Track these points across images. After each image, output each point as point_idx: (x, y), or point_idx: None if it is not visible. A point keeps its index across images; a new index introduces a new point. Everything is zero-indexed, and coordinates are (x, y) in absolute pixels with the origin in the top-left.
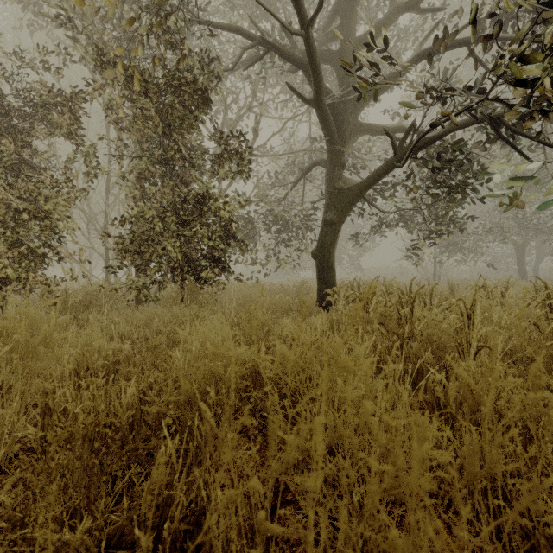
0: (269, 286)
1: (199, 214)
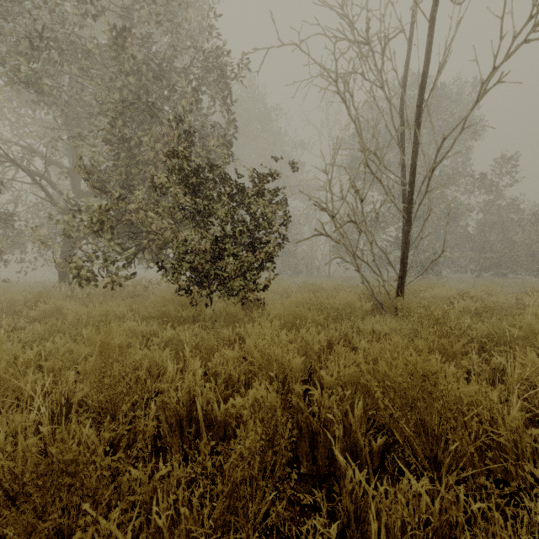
0: (33, 283)
1: None
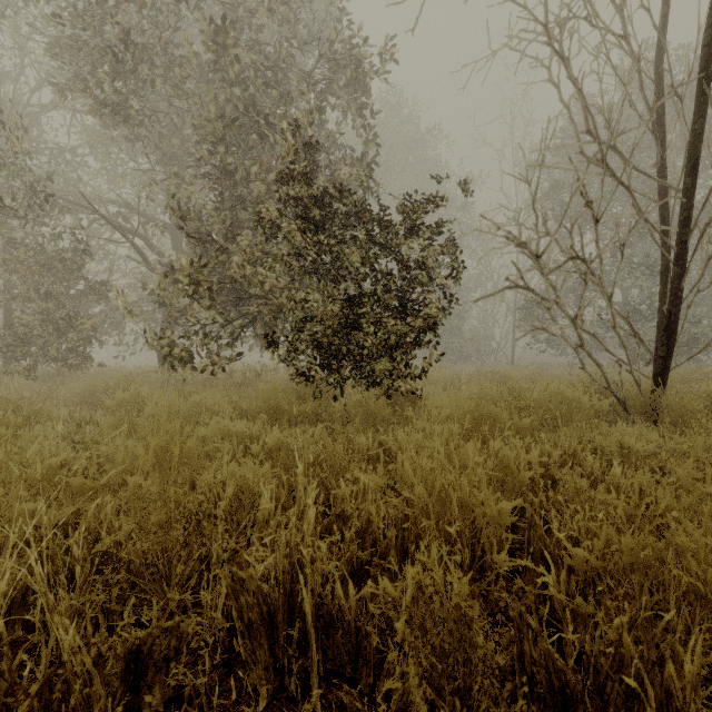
0: (133, 369)
1: (67, 323)
